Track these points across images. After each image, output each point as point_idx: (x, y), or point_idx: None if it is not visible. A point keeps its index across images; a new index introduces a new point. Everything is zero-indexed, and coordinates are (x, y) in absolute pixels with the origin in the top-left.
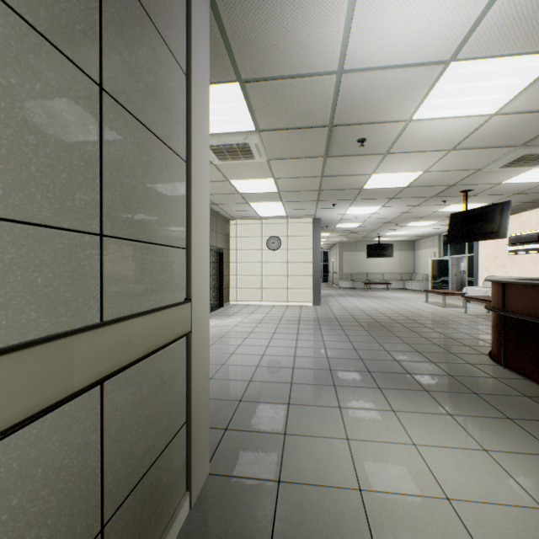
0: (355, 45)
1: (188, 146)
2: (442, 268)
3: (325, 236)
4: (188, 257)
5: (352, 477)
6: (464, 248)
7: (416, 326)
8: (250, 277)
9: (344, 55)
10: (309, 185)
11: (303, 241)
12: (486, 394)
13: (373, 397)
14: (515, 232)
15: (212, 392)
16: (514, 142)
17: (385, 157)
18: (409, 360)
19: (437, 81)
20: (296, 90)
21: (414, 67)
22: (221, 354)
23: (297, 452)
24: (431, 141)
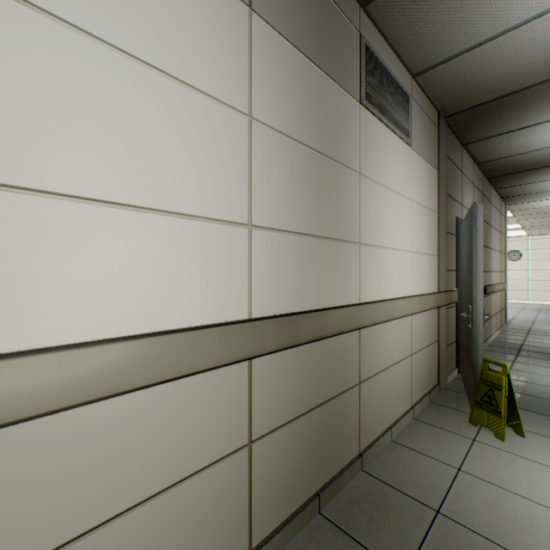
0: None
1: (504, 250)
2: None
3: None
4: (504, 273)
5: None
6: None
7: None
8: None
9: None
10: (547, 223)
11: (544, 253)
12: None
13: None
14: None
15: None
16: None
17: None
18: None
19: None
20: (536, 209)
21: None
22: None
23: (536, 327)
24: None
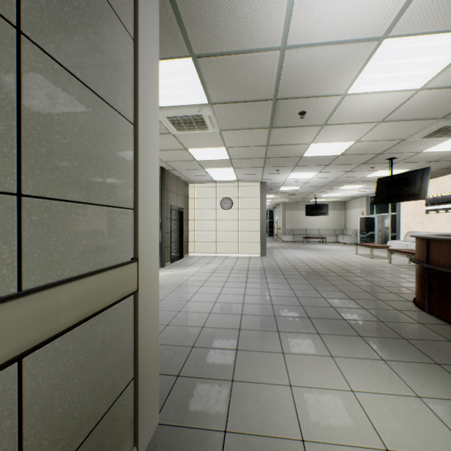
0: (297, 21)
1: (135, 109)
2: (369, 224)
3: (270, 197)
4: (135, 217)
5: (295, 427)
6: (388, 208)
7: (348, 275)
8: (206, 232)
9: (287, 31)
10: (256, 153)
11: (251, 201)
12: (414, 339)
13: (313, 342)
14: (432, 194)
15: (168, 338)
16: (435, 115)
17: (322, 128)
18: (344, 307)
19: (371, 57)
20: (243, 65)
21: (351, 44)
22: (179, 301)
23: (243, 400)
24: (363, 114)
